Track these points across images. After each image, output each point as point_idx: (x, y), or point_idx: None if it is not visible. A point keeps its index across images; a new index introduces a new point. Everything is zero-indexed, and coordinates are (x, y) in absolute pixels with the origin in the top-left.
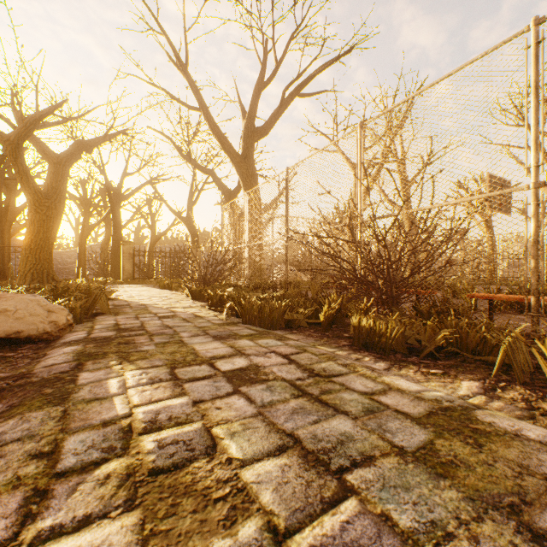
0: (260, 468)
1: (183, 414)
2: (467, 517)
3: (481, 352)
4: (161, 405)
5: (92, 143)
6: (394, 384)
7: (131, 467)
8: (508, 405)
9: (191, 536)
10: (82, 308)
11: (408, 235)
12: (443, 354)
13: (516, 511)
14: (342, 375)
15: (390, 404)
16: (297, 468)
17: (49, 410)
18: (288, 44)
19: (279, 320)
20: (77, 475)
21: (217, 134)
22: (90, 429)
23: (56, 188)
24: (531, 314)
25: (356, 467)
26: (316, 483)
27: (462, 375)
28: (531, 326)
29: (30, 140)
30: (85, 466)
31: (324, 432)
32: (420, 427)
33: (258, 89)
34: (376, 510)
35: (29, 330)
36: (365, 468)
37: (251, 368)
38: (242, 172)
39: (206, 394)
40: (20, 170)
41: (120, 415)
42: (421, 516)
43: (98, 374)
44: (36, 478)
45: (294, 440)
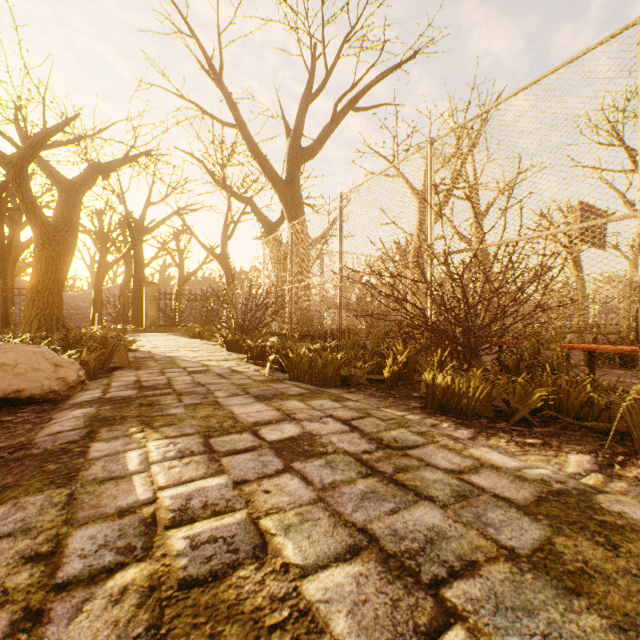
0: (327, 580)
1: (221, 499)
2: None
3: (587, 417)
4: (194, 487)
5: (110, 166)
6: (485, 458)
7: (155, 577)
8: (633, 487)
9: None
10: (96, 361)
11: (489, 273)
12: (538, 418)
13: None
14: (418, 447)
15: (485, 487)
16: (376, 580)
17: (51, 494)
18: (340, 49)
19: (334, 376)
20: (83, 588)
21: (257, 155)
22: (102, 520)
23: (68, 219)
24: None
25: (456, 577)
26: (405, 602)
27: (567, 446)
28: None
29: (36, 163)
30: (94, 574)
31: (406, 527)
32: (530, 519)
33: (305, 102)
34: None
35: (32, 388)
36: (468, 580)
37: (304, 438)
38: (286, 200)
39: (250, 472)
40: (24, 198)
41: (142, 501)
42: None
43: (114, 445)
44: (28, 592)
45: (368, 538)
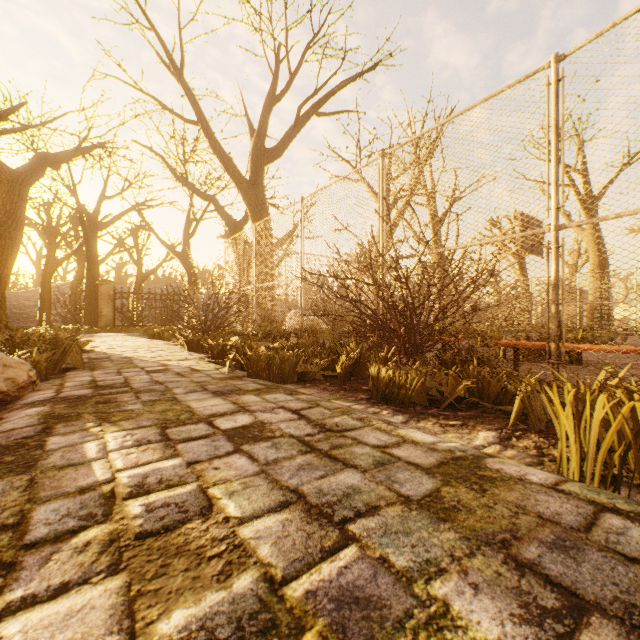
0: (259, 525)
1: (175, 476)
2: (460, 554)
3: (502, 402)
4: (150, 468)
5: (60, 157)
6: (409, 436)
7: (114, 533)
8: (520, 453)
9: (182, 592)
10: (48, 361)
11: (432, 277)
12: (464, 405)
13: (506, 545)
14: (355, 429)
15: (402, 456)
16: (298, 522)
17: (12, 480)
18: (304, 54)
19: (291, 372)
20: (50, 545)
21: (220, 154)
22: (64, 497)
23: (11, 212)
24: (551, 361)
25: (360, 517)
26: (318, 534)
27: (481, 426)
28: (552, 374)
29: None
30: (59, 535)
31: (330, 487)
32: (429, 477)
33: (269, 103)
34: (375, 554)
35: None
36: (369, 518)
37: (256, 426)
38: (250, 200)
39: (203, 454)
40: None
41: (101, 481)
42: (418, 556)
43: (72, 438)
44: None
45: (298, 496)
